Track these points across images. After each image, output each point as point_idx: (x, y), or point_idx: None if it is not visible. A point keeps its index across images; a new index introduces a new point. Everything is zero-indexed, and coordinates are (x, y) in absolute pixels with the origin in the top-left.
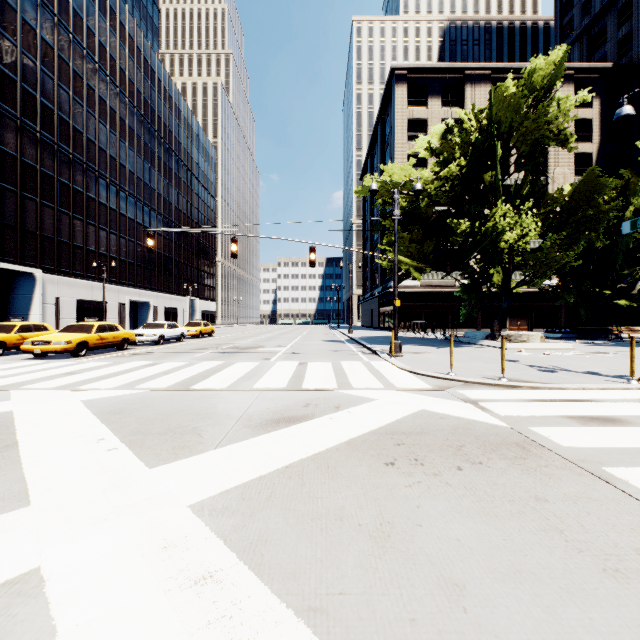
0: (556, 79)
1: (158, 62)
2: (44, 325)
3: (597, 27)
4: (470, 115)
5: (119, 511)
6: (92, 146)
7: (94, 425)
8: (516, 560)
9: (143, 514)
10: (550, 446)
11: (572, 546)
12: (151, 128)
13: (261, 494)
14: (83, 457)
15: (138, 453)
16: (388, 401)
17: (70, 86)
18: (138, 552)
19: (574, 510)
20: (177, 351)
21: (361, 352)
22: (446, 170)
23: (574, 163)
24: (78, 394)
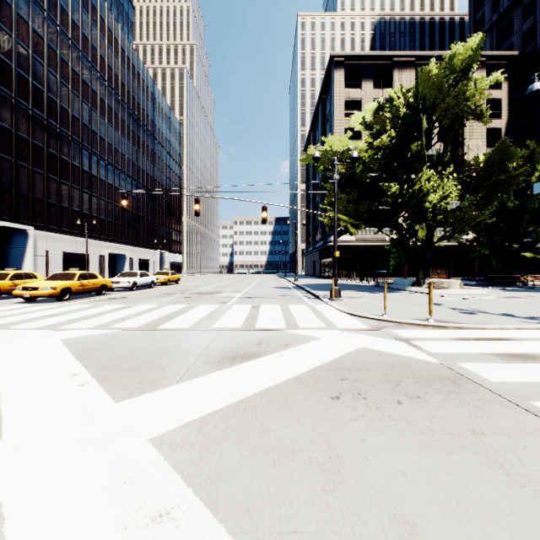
0: (473, 63)
1: (133, 51)
2: (34, 274)
3: (505, 21)
4: (399, 94)
5: (84, 445)
6: (76, 122)
7: (69, 361)
8: (462, 495)
9: (106, 448)
10: (479, 381)
11: (514, 481)
12: (127, 107)
13: (217, 427)
14: (56, 391)
15: (107, 387)
16: (331, 340)
17: (58, 71)
18: (98, 487)
19: (510, 443)
20: (148, 296)
21: (306, 297)
22: (379, 140)
23: (486, 136)
24: (58, 333)
